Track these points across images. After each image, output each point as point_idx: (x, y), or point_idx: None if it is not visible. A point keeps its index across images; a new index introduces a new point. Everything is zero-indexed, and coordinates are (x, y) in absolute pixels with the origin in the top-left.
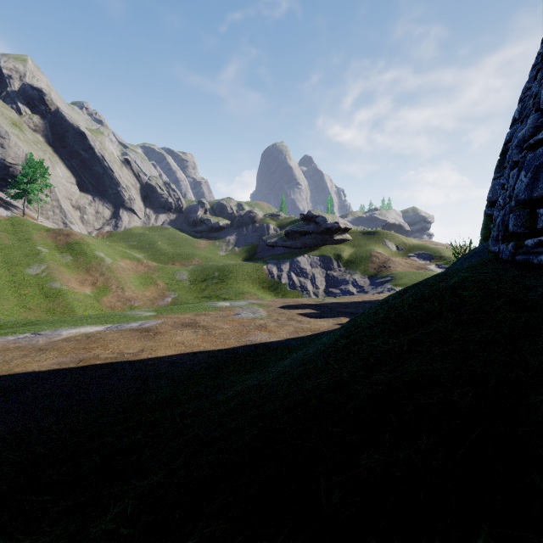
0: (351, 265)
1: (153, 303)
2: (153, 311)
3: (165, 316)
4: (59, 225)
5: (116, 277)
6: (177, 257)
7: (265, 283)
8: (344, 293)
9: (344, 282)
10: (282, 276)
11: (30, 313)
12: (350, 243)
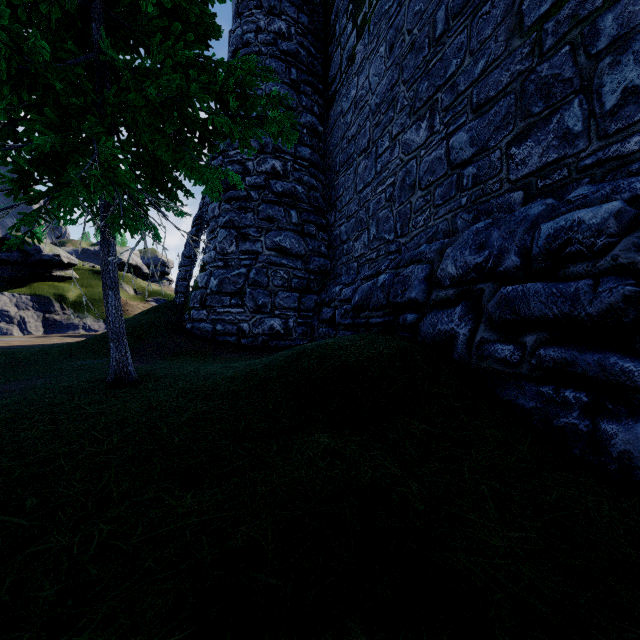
0: (81, 307)
1: None
2: None
3: None
4: None
5: None
6: None
7: None
8: None
9: (73, 326)
10: None
11: None
12: (78, 283)
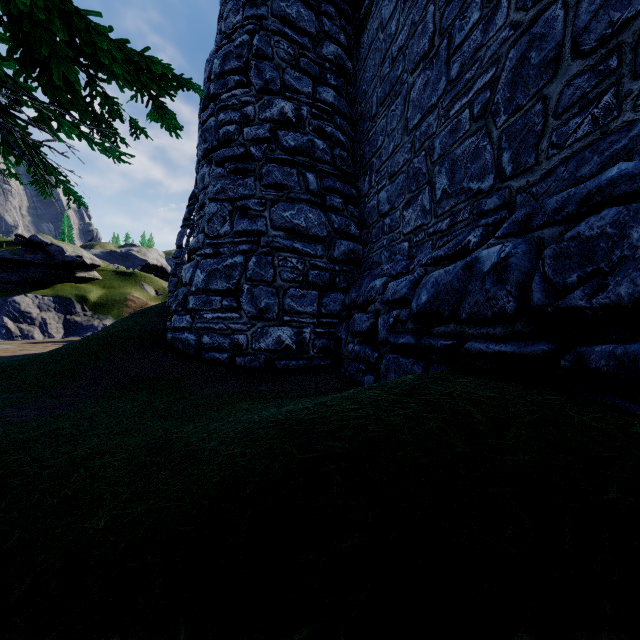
0: (101, 309)
1: None
2: None
3: None
4: None
5: None
6: None
7: None
8: None
9: (92, 328)
10: None
11: None
12: (100, 284)
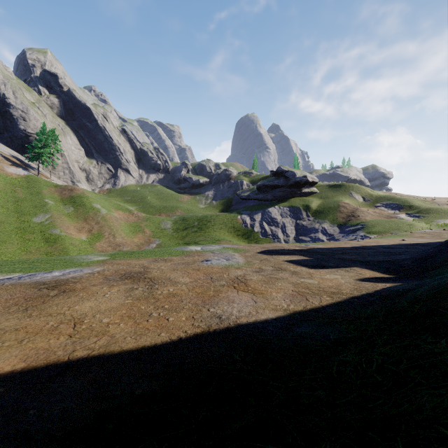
0: (320, 214)
1: (139, 248)
2: (108, 255)
3: (114, 261)
4: (68, 183)
5: (109, 225)
6: (163, 209)
7: (240, 232)
8: (314, 240)
9: (314, 230)
10: (254, 225)
11: (30, 256)
12: (318, 196)
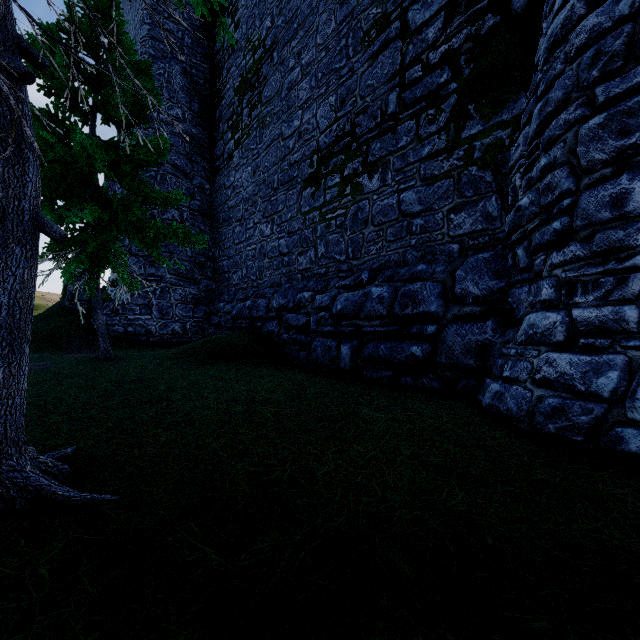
0: None
1: None
2: None
3: None
4: None
5: None
6: None
7: None
8: None
9: None
10: None
11: None
12: None
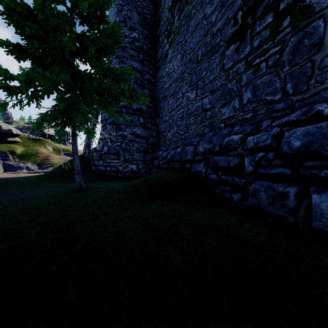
0: (24, 157)
1: None
2: None
3: None
4: None
5: None
6: None
7: None
8: None
9: (20, 167)
10: None
11: None
12: (21, 144)
